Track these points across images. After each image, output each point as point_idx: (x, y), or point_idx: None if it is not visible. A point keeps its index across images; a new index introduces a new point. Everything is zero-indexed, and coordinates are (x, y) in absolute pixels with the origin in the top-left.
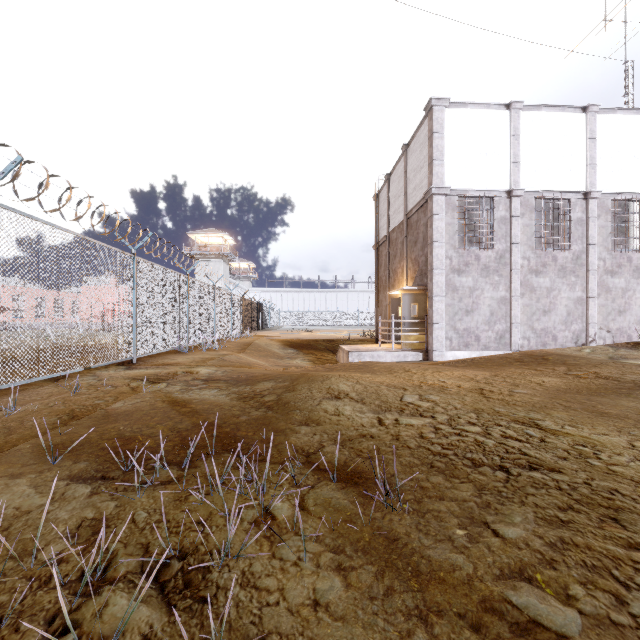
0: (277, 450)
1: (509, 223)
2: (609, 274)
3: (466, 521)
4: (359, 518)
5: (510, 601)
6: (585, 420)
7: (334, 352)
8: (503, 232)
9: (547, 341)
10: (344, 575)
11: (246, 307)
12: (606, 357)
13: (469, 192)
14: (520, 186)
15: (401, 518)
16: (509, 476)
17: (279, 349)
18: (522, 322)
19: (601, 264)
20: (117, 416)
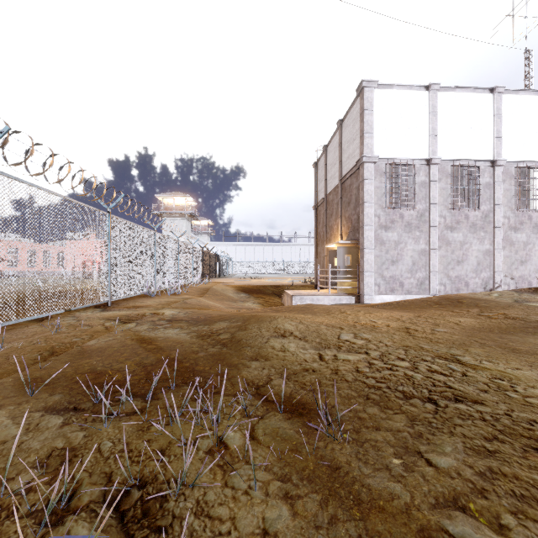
0: (230, 383)
1: (428, 187)
2: (513, 230)
3: (401, 450)
4: (304, 447)
5: (447, 531)
6: (499, 356)
7: (280, 296)
8: (423, 194)
9: (460, 287)
10: (291, 504)
11: (205, 258)
12: (512, 300)
13: (394, 160)
14: (437, 155)
15: (342, 447)
16: (437, 408)
17: (233, 293)
18: (439, 271)
19: (506, 221)
20: (91, 352)
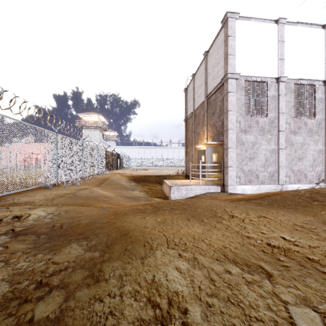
0: None
1: (277, 99)
2: None
3: None
4: None
5: None
6: None
7: (160, 183)
8: (273, 105)
9: (301, 178)
10: None
11: (108, 156)
12: None
13: (252, 78)
14: (284, 75)
15: None
16: None
17: (126, 182)
18: (285, 165)
19: None
20: None
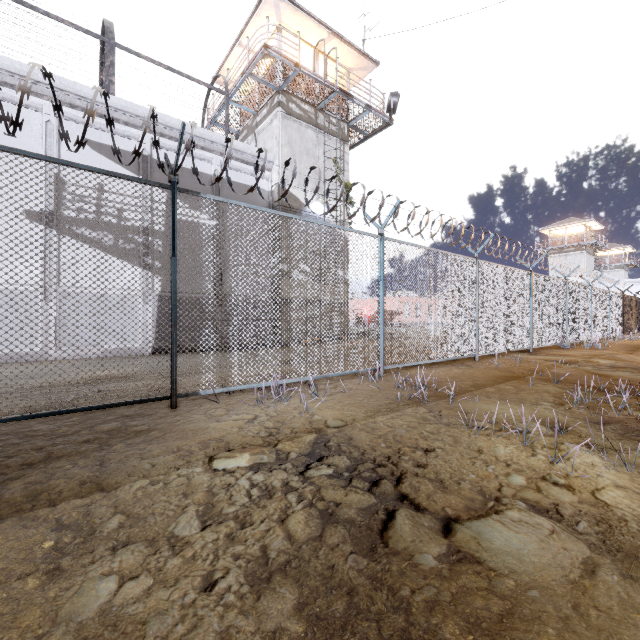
0: None
1: None
2: None
3: None
4: None
5: None
6: None
7: None
8: None
9: None
10: None
11: (627, 305)
12: None
13: None
14: None
15: None
16: None
17: None
18: None
19: None
20: (562, 374)
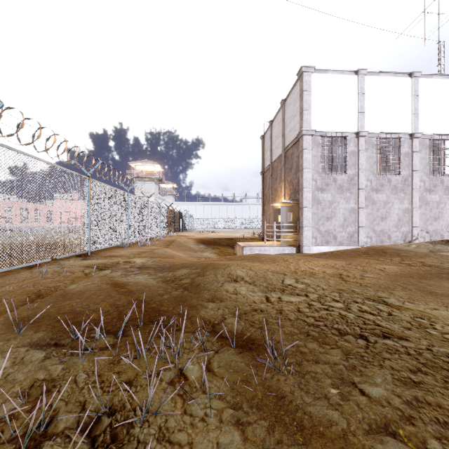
0: (190, 322)
1: (357, 155)
2: (428, 192)
3: (338, 381)
4: (253, 378)
5: None
6: (419, 298)
7: (233, 247)
8: (353, 162)
9: (384, 239)
10: (242, 430)
11: (170, 215)
12: (427, 250)
13: (329, 133)
14: (365, 129)
15: (286, 378)
16: (368, 343)
17: (194, 245)
18: (366, 226)
19: (422, 184)
20: (72, 295)
